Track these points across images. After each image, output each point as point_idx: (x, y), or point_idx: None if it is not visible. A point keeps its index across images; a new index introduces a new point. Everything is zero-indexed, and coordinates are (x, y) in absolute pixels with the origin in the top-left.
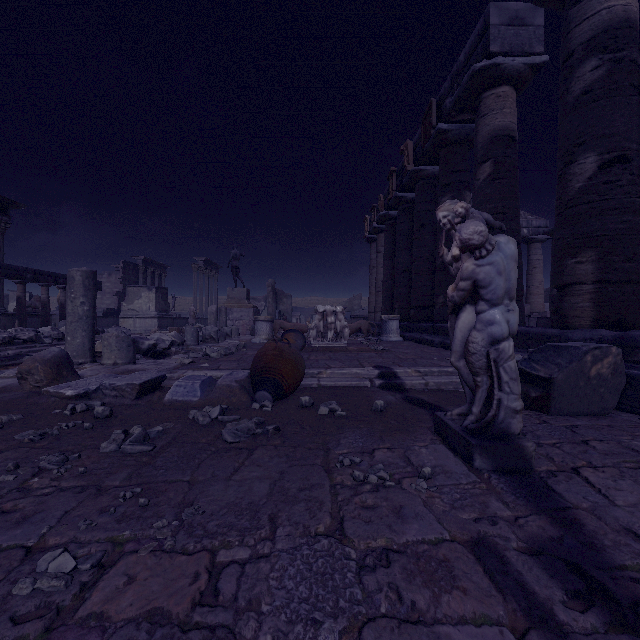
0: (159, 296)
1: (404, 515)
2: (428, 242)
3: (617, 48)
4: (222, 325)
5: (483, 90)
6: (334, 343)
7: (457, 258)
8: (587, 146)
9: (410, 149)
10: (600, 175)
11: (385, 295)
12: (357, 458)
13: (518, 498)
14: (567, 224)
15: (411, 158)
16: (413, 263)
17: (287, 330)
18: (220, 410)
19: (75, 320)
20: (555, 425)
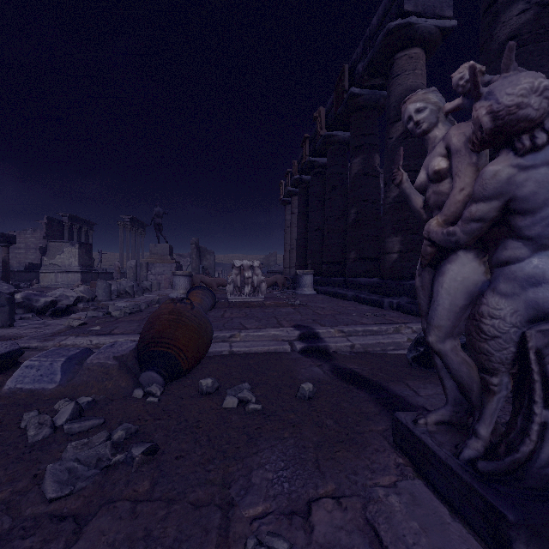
0: (83, 251)
1: None
2: (339, 202)
3: None
4: (143, 279)
5: (396, 51)
6: (251, 298)
7: (442, 174)
8: None
9: (323, 115)
10: None
11: (299, 252)
12: (282, 543)
13: None
14: None
15: (324, 124)
16: (325, 222)
17: (193, 287)
18: (73, 411)
19: None
20: None
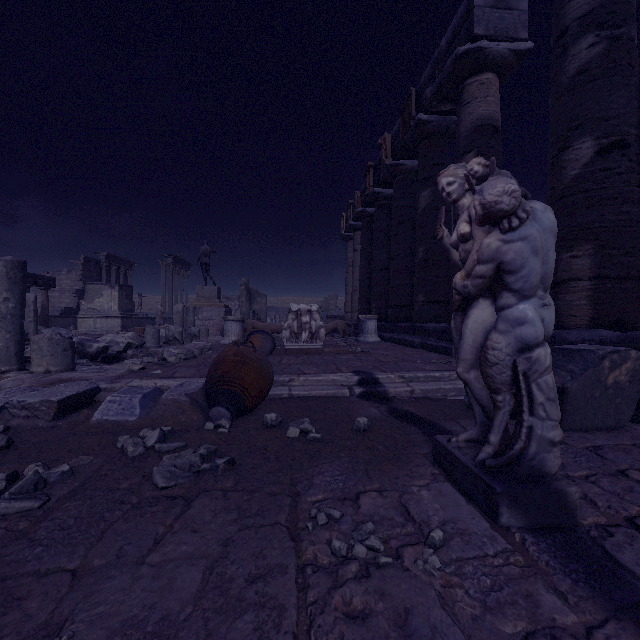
0: (123, 294)
1: (414, 633)
2: (406, 239)
3: (615, 24)
4: (190, 325)
5: (466, 76)
6: (309, 344)
7: (467, 237)
8: (583, 130)
9: (388, 142)
10: (597, 161)
11: (362, 294)
12: (336, 511)
13: (576, 583)
14: (561, 215)
15: (389, 152)
16: (391, 261)
17: (253, 331)
18: (159, 435)
19: None
20: (575, 446)
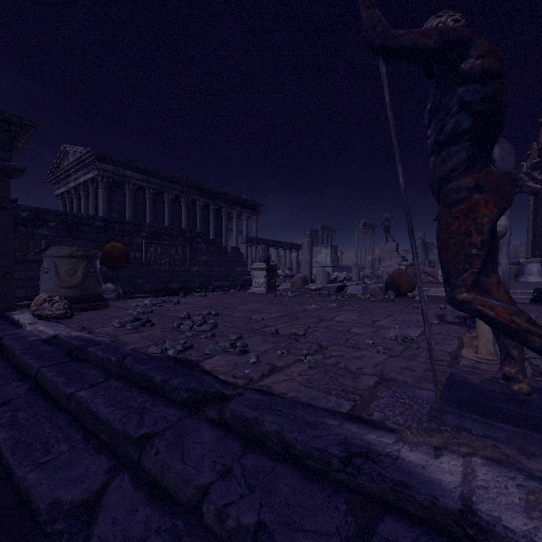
0: (332, 252)
1: None
2: None
3: None
4: (376, 270)
5: None
6: None
7: None
8: None
9: None
10: None
11: (539, 240)
12: (419, 305)
13: None
14: None
15: None
16: None
17: (408, 265)
18: (370, 295)
19: (305, 263)
20: None
